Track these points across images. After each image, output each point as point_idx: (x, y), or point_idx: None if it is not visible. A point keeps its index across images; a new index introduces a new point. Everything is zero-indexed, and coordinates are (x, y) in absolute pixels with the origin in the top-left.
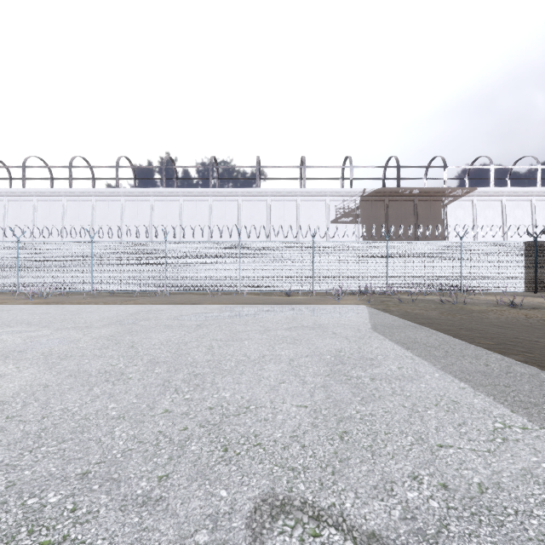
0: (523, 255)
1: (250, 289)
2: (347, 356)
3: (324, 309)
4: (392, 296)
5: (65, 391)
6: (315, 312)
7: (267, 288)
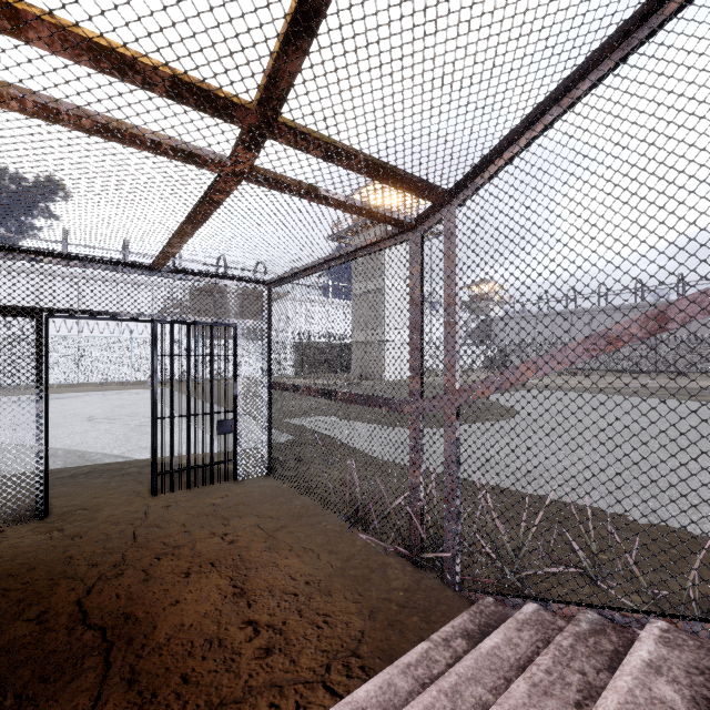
0: (295, 351)
1: (60, 382)
2: (127, 404)
3: (132, 392)
4: (200, 382)
5: (1, 418)
6: (123, 393)
7: (81, 380)
